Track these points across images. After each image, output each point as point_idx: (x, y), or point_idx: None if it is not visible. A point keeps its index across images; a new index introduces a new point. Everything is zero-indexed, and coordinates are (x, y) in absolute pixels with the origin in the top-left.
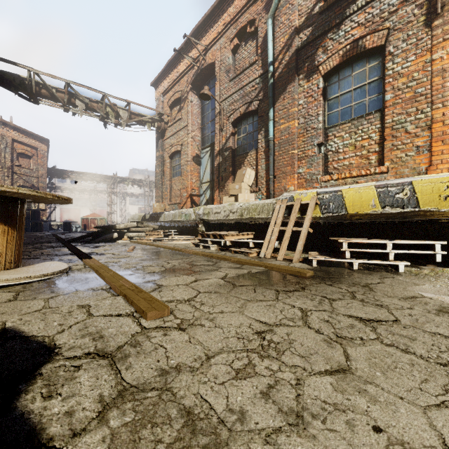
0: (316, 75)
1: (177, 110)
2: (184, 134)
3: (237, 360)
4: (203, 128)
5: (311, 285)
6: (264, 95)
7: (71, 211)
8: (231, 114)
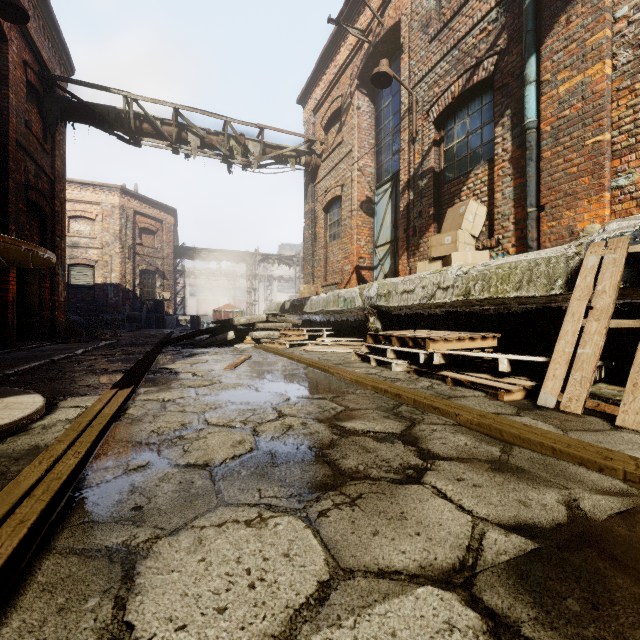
0: None
1: (336, 131)
2: (347, 166)
3: None
4: (379, 151)
5: None
6: (509, 38)
7: (209, 303)
8: (432, 103)
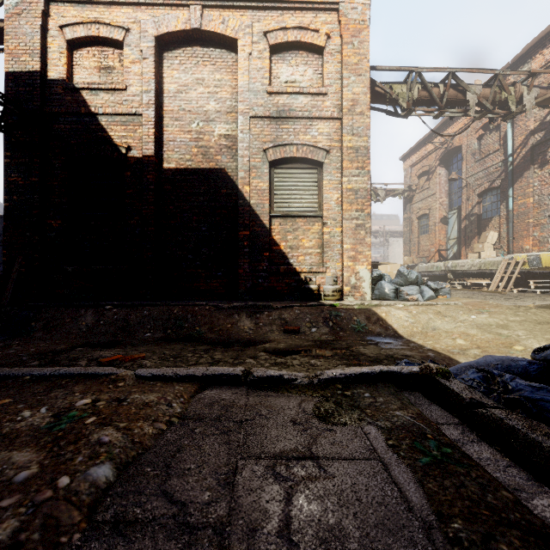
0: (547, 166)
1: (425, 179)
2: (432, 200)
3: (461, 298)
4: (450, 194)
5: (500, 295)
6: (505, 175)
7: None
8: (476, 188)
